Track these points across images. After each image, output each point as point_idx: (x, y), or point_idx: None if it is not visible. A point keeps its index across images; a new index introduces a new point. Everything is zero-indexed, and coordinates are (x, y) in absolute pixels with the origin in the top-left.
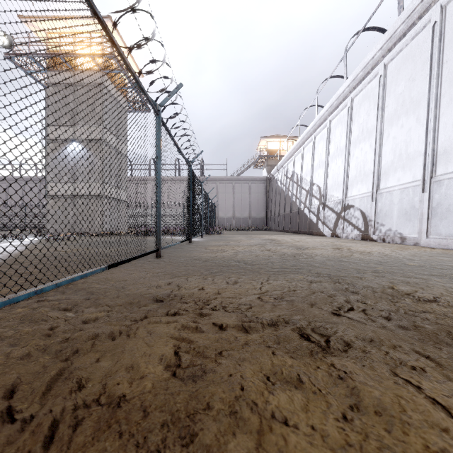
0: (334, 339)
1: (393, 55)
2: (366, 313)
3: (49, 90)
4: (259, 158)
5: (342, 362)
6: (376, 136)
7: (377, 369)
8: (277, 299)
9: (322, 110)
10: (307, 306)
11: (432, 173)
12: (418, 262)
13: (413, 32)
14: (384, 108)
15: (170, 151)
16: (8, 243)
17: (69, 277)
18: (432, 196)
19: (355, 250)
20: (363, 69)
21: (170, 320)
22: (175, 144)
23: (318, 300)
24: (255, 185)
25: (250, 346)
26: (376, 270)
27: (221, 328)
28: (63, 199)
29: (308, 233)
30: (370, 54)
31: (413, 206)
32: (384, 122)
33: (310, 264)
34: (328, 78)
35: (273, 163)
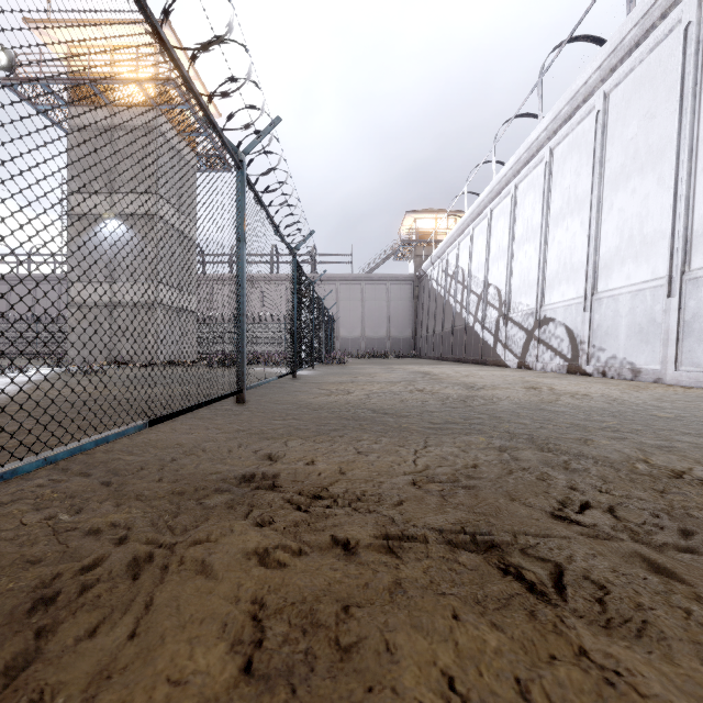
0: (572, 578)
1: (619, 78)
2: (617, 517)
3: (72, 137)
4: (403, 245)
5: (601, 639)
6: (592, 207)
7: (681, 660)
8: (447, 484)
9: (503, 168)
10: (503, 499)
11: (685, 266)
12: (673, 413)
13: (652, 40)
14: (604, 163)
15: (262, 229)
16: (2, 379)
17: (74, 443)
18: (685, 303)
19: (562, 390)
20: (570, 102)
21: (249, 531)
22: (269, 218)
23: (522, 487)
24: (397, 287)
25: (405, 595)
26: (608, 427)
27: (346, 549)
28: (94, 308)
29: (480, 363)
30: (581, 77)
31: (652, 319)
32: (604, 186)
33: (493, 415)
34: (512, 118)
35: (425, 252)
